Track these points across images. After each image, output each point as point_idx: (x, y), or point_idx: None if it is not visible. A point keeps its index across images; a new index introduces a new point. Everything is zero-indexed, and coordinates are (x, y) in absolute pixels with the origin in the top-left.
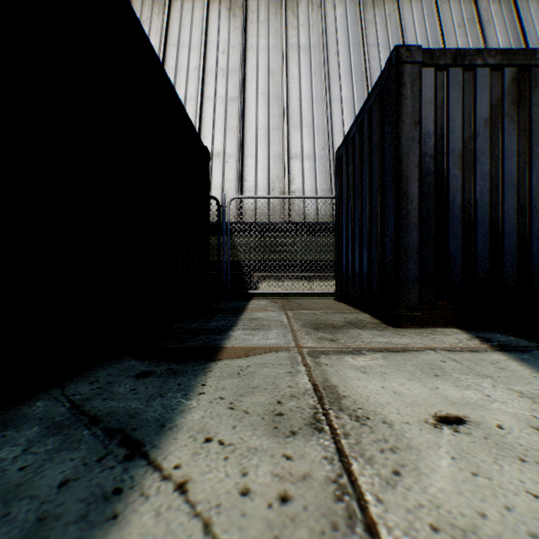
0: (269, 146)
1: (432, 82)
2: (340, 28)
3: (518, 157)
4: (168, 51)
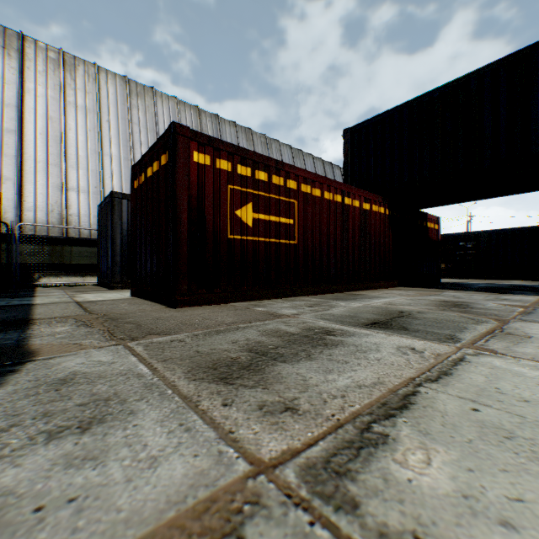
0: (49, 177)
1: (127, 205)
2: (112, 102)
3: None
4: None
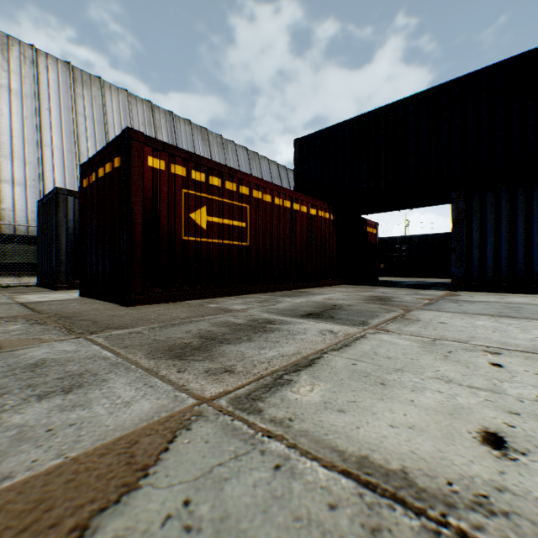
0: None
1: (74, 202)
2: (54, 89)
3: None
4: None
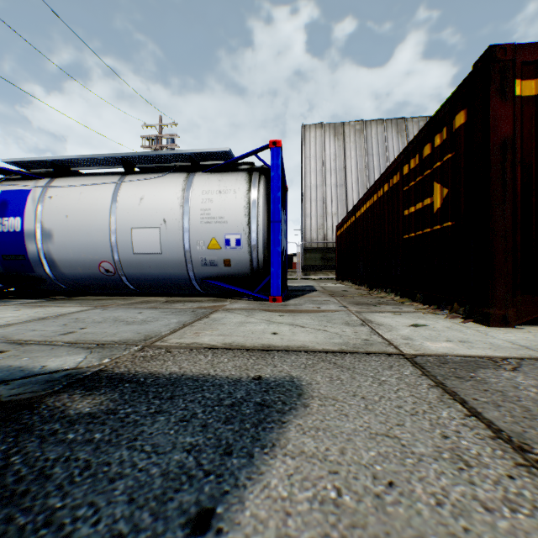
0: None
1: None
2: None
3: None
4: (368, 158)
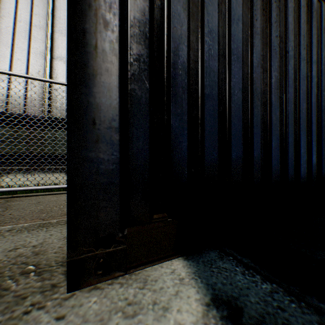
0: (31, 41)
1: None
2: None
3: (243, 27)
4: None
